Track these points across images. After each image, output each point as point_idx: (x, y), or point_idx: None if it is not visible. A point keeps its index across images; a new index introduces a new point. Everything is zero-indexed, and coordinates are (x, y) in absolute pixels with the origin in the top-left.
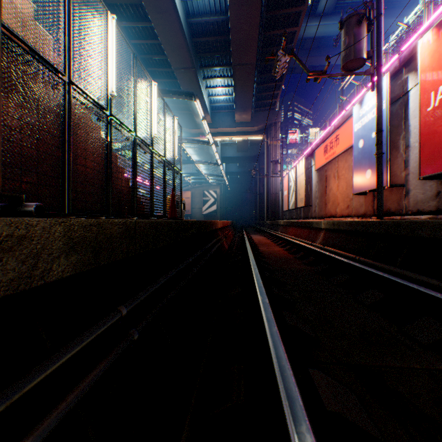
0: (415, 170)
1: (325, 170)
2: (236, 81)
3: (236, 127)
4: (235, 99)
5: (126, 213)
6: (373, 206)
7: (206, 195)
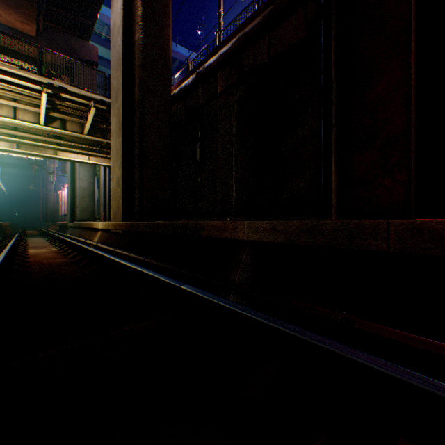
0: None
1: None
2: None
3: None
4: None
5: None
6: None
7: None
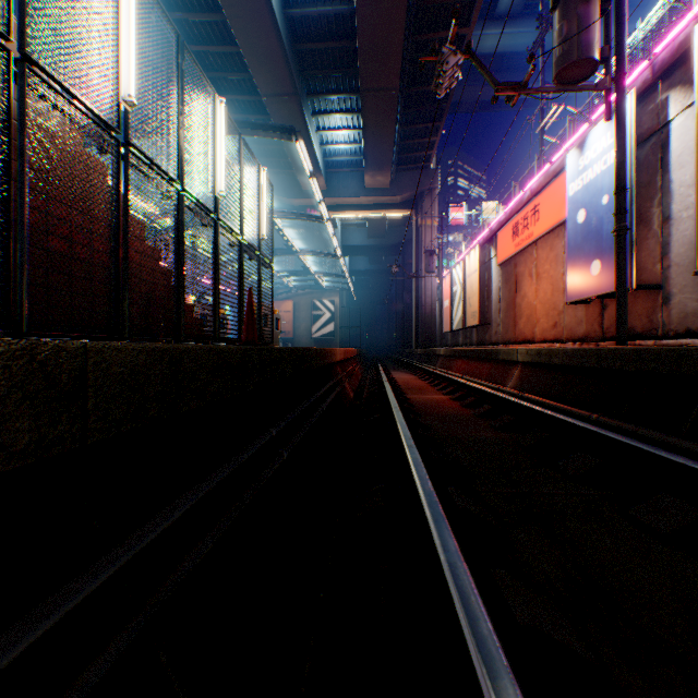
0: (682, 259)
1: (515, 264)
2: (367, 119)
3: (366, 196)
4: (365, 149)
5: (160, 334)
6: (602, 323)
7: (318, 306)
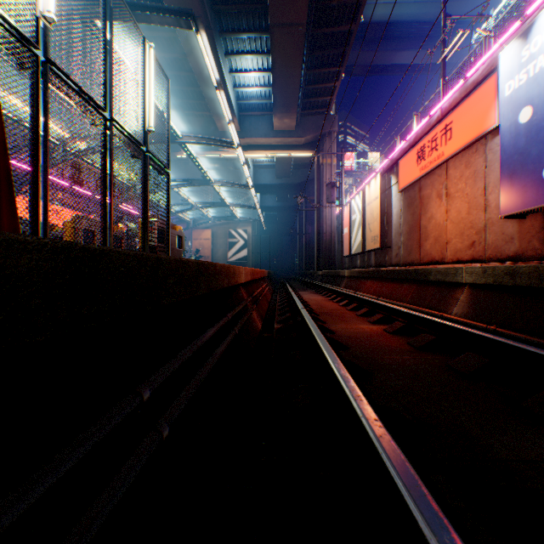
0: None
1: (419, 188)
2: (275, 57)
3: (275, 137)
4: (274, 89)
5: None
6: None
7: (233, 235)
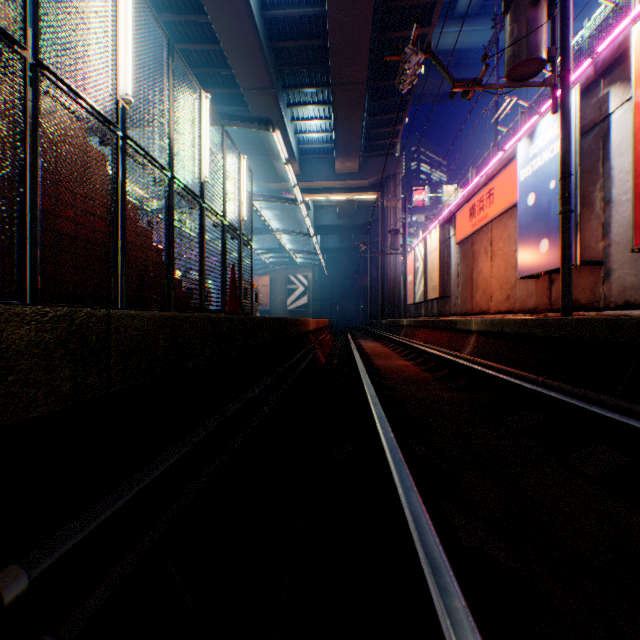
0: (621, 238)
1: (472, 242)
2: (337, 110)
3: (337, 180)
4: (336, 137)
5: (153, 306)
6: (550, 296)
7: (293, 281)
